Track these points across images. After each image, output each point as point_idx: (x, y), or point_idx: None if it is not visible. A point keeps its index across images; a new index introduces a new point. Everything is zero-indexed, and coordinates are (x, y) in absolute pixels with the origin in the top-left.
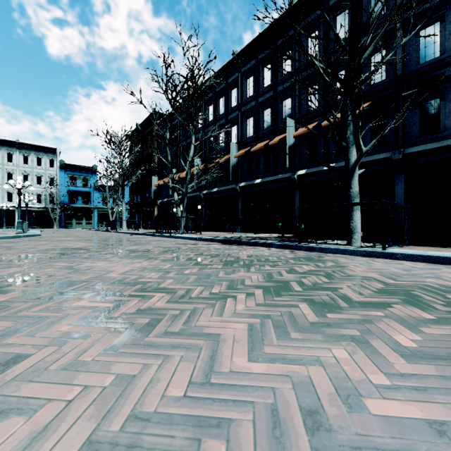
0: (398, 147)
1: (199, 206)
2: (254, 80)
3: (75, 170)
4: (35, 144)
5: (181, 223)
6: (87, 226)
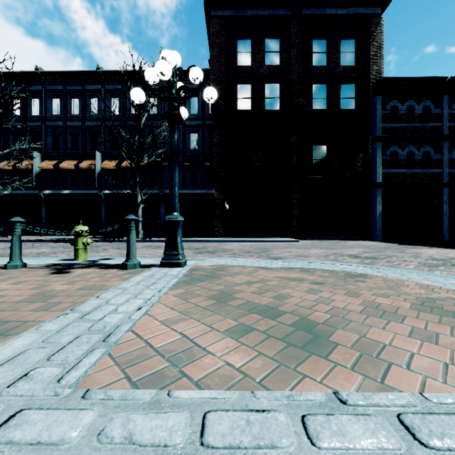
0: (162, 188)
1: None
2: (61, 103)
3: None
4: None
5: None
6: None
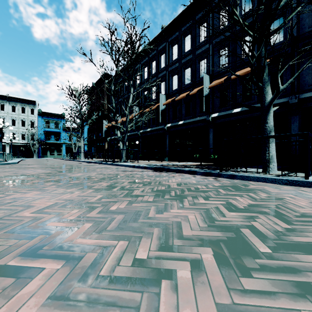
0: (294, 93)
1: (137, 141)
2: (178, 47)
3: (49, 116)
4: (20, 98)
5: (122, 154)
6: (57, 156)
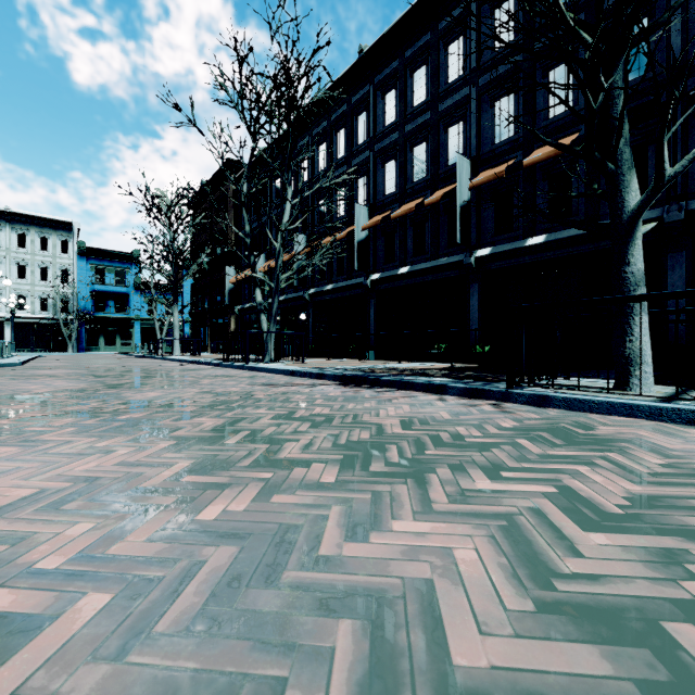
0: (674, 199)
1: (302, 314)
2: (397, 96)
3: (104, 257)
4: (37, 216)
5: (268, 342)
6: (123, 349)
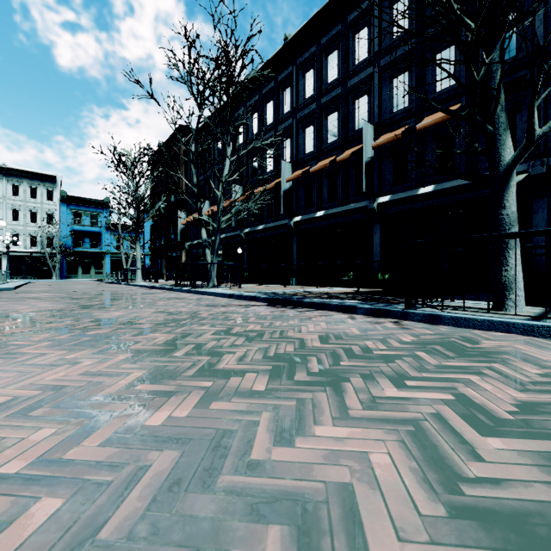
0: (538, 156)
1: (239, 249)
2: (315, 74)
3: (81, 204)
4: (28, 170)
5: (211, 271)
6: (96, 276)
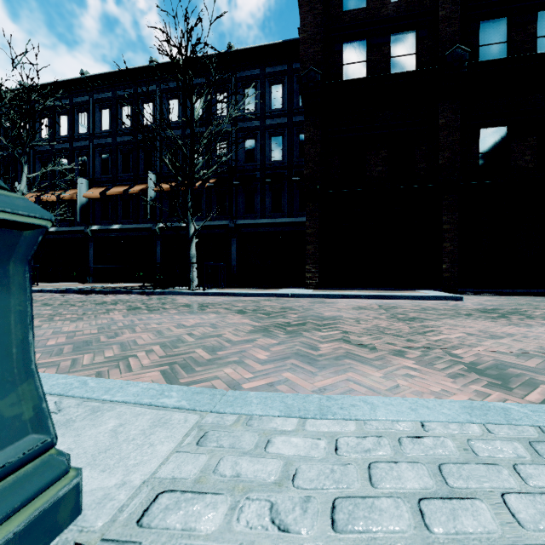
0: (233, 218)
1: None
2: (111, 115)
3: None
4: None
5: None
6: None
